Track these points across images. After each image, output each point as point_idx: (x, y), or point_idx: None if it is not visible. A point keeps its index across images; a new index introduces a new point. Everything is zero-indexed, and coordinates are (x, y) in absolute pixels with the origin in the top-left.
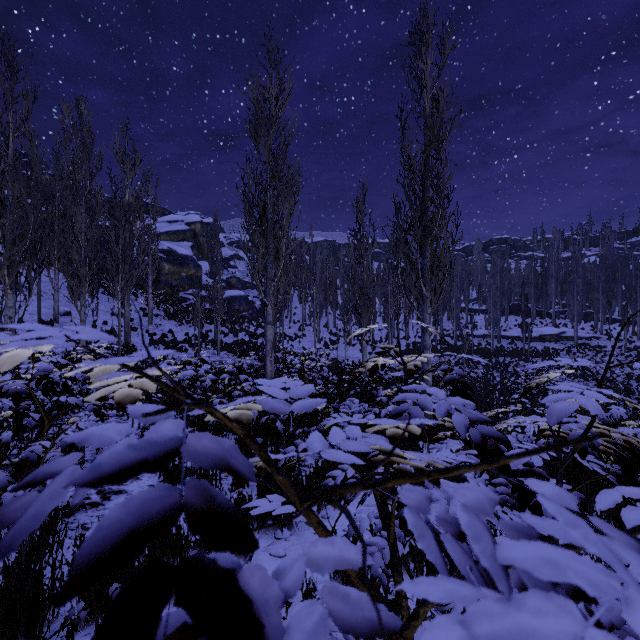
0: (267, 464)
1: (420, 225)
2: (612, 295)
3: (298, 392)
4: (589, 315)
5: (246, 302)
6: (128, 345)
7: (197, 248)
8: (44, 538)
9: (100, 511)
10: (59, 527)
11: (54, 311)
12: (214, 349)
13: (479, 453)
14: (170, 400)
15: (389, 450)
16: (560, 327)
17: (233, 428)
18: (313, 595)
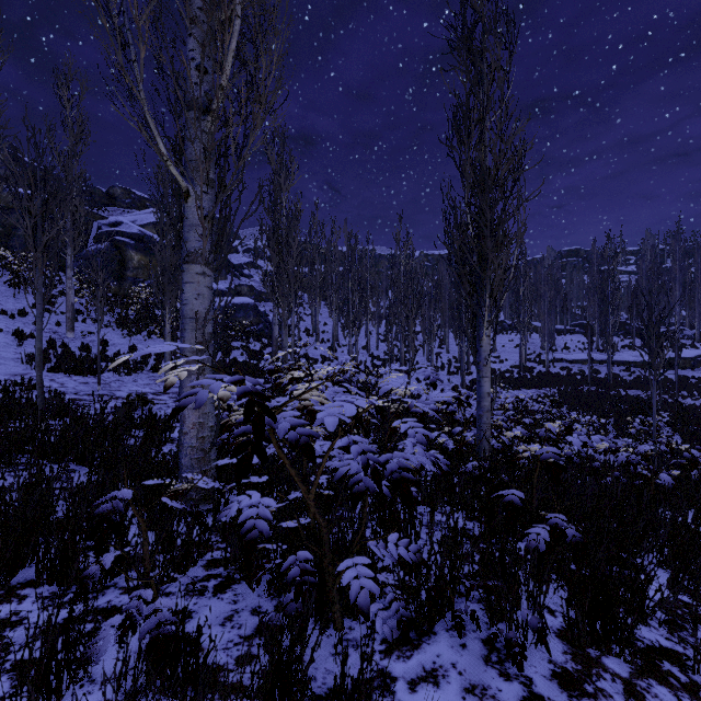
0: None
1: None
2: None
3: None
4: None
5: (255, 313)
6: None
7: None
8: None
9: None
10: None
11: None
12: None
13: None
14: None
15: None
16: (688, 349)
17: None
18: None
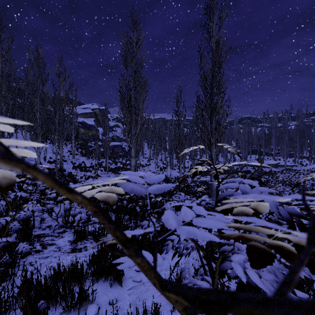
0: (123, 245)
1: (210, 106)
2: (303, 144)
3: (153, 179)
4: (291, 154)
5: (121, 148)
6: (62, 169)
7: (97, 121)
8: (6, 271)
9: (40, 255)
10: (17, 264)
11: None
12: (105, 171)
13: (291, 227)
14: None
15: (249, 228)
16: (277, 160)
17: (78, 203)
18: (158, 312)
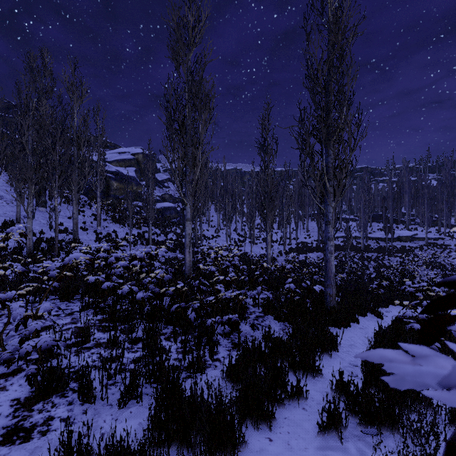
0: None
1: (324, 125)
2: (451, 207)
3: None
4: (433, 222)
5: (175, 211)
6: (75, 241)
7: (140, 172)
8: None
9: None
10: None
11: (17, 213)
12: (147, 245)
13: None
14: (85, 287)
15: None
16: (412, 230)
17: None
18: None
